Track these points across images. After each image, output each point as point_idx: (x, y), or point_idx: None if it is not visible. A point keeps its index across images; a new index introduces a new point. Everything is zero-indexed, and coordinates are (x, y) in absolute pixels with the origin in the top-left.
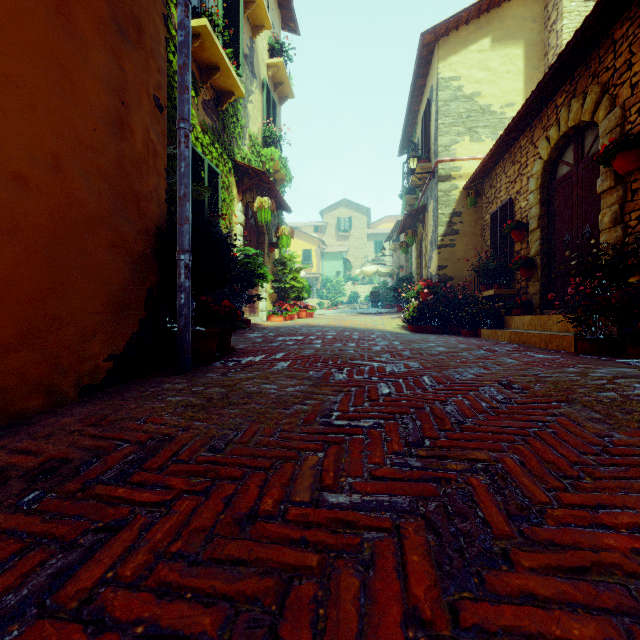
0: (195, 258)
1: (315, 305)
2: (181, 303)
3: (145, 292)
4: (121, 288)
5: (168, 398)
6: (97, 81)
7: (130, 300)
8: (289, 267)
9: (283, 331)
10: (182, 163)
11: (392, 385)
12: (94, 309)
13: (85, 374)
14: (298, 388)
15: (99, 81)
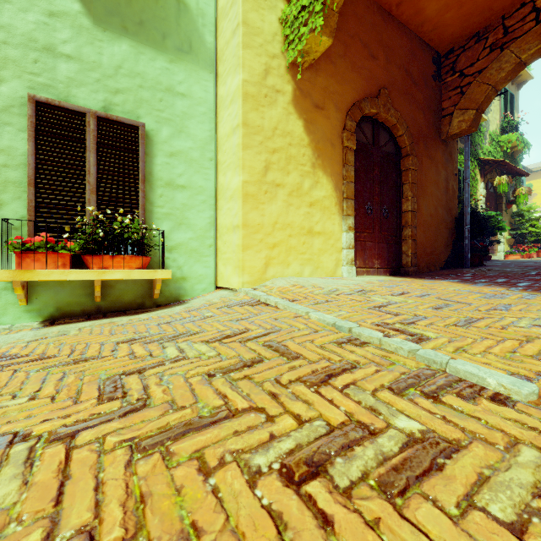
0: (470, 227)
1: None
2: (466, 243)
3: (452, 240)
4: (446, 240)
5: (468, 270)
6: (442, 181)
7: (448, 243)
8: (527, 217)
9: (518, 261)
10: (466, 194)
11: None
12: (441, 246)
13: (440, 264)
14: (519, 270)
15: (442, 180)
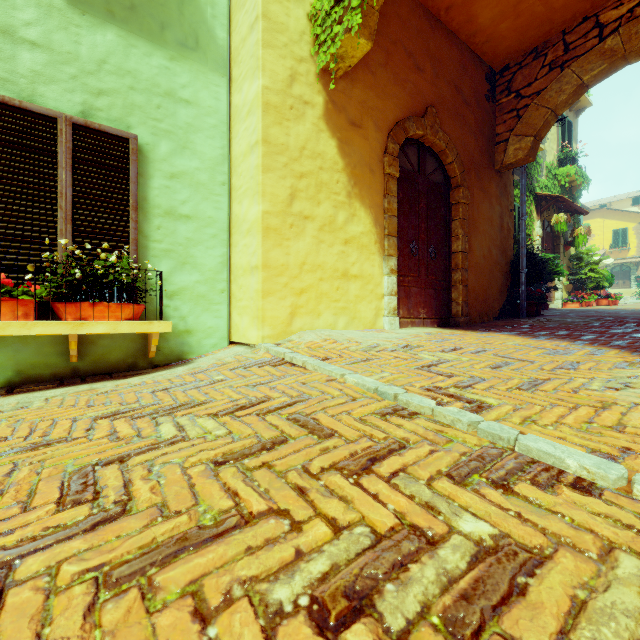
0: (527, 271)
1: (632, 296)
2: (522, 290)
3: (507, 286)
4: (501, 285)
5: (525, 320)
6: (496, 217)
7: (503, 290)
8: (586, 260)
9: (577, 310)
10: (523, 233)
11: (637, 320)
12: (495, 293)
13: (494, 313)
14: (581, 320)
15: (496, 217)
